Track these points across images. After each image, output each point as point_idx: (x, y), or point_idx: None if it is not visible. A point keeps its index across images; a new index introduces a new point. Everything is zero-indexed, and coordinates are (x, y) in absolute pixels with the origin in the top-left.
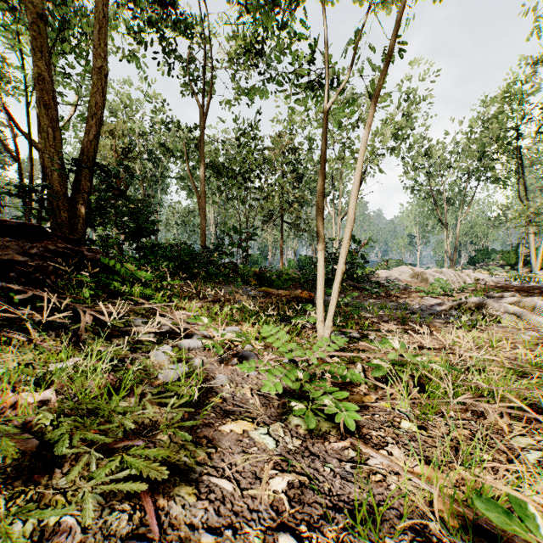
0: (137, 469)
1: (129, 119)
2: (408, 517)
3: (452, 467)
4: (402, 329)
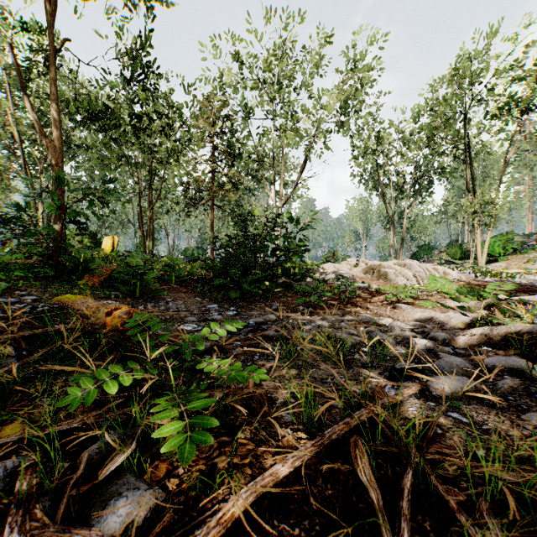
0: None
1: None
2: None
3: None
4: None
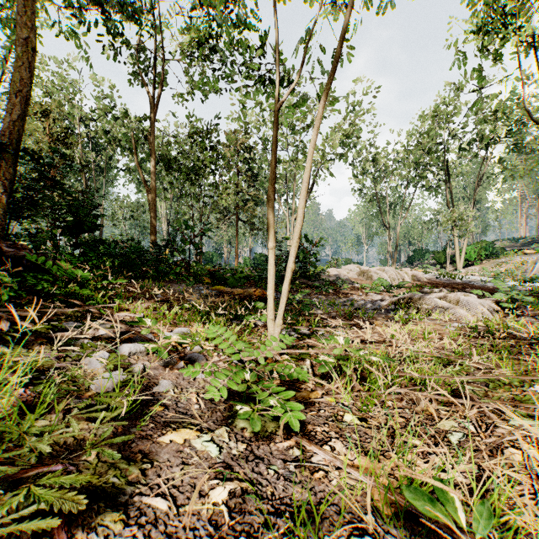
0: (47, 502)
1: (68, 102)
2: (347, 512)
3: (388, 456)
4: (349, 324)
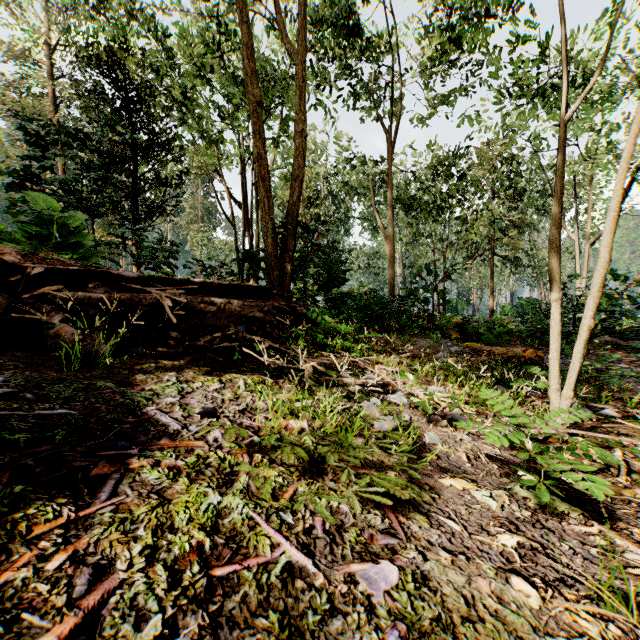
0: (385, 487)
1: (313, 163)
2: None
3: None
4: None
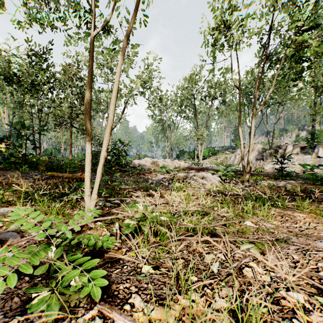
0: None
1: None
2: None
3: (176, 299)
4: (146, 194)
